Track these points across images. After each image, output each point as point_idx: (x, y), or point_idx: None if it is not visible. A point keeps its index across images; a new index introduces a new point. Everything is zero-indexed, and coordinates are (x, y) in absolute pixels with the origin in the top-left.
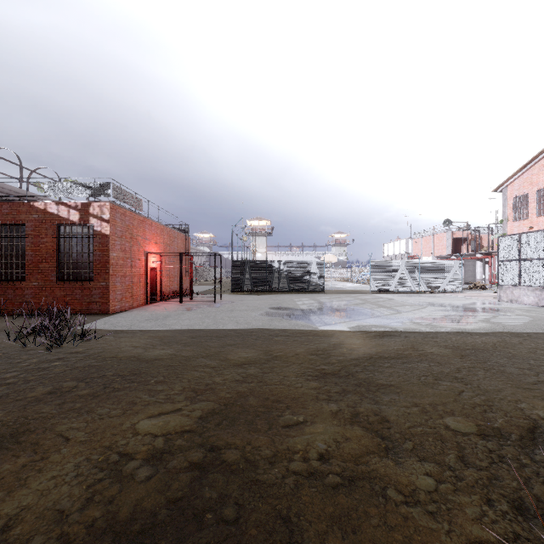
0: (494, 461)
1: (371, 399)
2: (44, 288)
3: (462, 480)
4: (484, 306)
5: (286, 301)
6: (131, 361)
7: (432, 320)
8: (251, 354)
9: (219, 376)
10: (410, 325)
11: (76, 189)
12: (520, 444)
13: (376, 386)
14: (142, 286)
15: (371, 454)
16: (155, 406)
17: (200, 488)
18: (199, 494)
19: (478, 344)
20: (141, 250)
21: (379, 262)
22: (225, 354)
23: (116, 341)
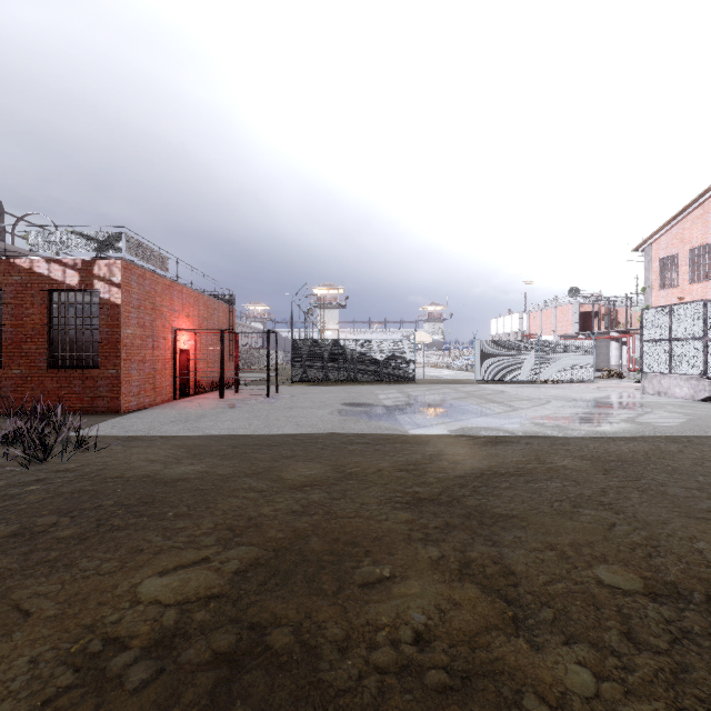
0: (675, 638)
1: (486, 539)
2: (29, 378)
3: (634, 674)
4: (625, 400)
5: (365, 394)
6: (143, 483)
7: (559, 420)
8: (315, 471)
9: (269, 504)
10: (531, 428)
11: (75, 242)
12: (708, 608)
13: (492, 517)
14: (168, 374)
15: (493, 630)
16: (170, 555)
17: (227, 699)
18: (225, 710)
19: (624, 454)
20: (167, 325)
21: (487, 342)
22: (279, 470)
23: (125, 452)
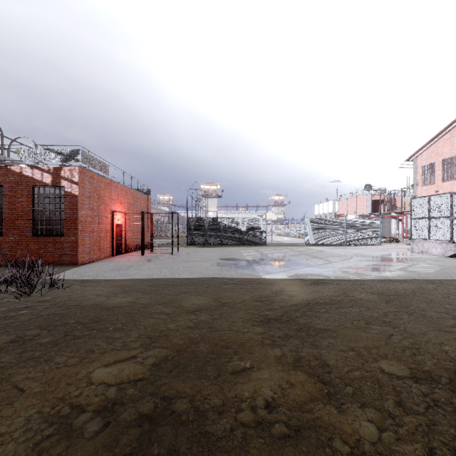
0: (429, 405)
1: (311, 344)
2: (20, 242)
3: (403, 427)
4: (400, 256)
5: (234, 253)
6: (93, 309)
7: (358, 269)
8: (202, 301)
9: (173, 322)
10: (340, 274)
11: (49, 155)
12: (450, 387)
13: (314, 330)
14: (108, 240)
15: (315, 400)
16: (111, 354)
17: (148, 443)
18: (147, 450)
19: (399, 290)
20: (108, 209)
21: (312, 219)
22: (179, 301)
23: (81, 290)
